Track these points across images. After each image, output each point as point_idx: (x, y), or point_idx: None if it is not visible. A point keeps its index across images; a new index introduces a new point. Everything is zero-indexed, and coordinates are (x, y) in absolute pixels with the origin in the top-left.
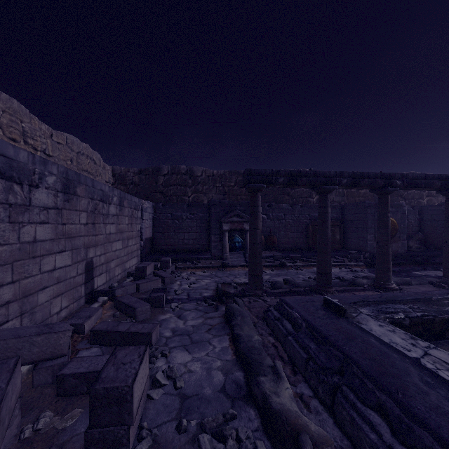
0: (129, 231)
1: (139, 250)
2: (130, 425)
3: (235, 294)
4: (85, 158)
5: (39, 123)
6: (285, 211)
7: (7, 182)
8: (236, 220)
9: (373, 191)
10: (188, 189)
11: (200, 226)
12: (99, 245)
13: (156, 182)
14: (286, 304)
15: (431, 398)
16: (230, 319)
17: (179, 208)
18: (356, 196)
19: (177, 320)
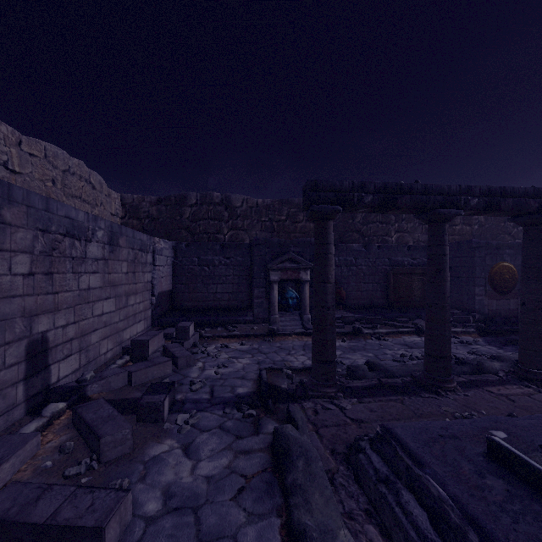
0: (130, 284)
1: (150, 310)
2: None
3: (289, 392)
4: (78, 180)
5: None
6: (356, 254)
7: None
8: (289, 267)
9: (516, 220)
10: (223, 225)
11: (238, 275)
12: (62, 308)
13: (180, 215)
14: (402, 446)
15: None
16: (282, 466)
17: (210, 250)
18: (449, 234)
19: (180, 459)
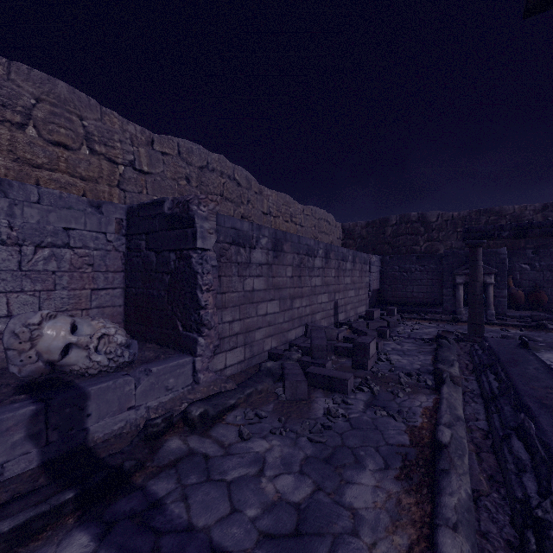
0: (359, 283)
1: (368, 300)
2: (368, 359)
3: (453, 339)
4: (323, 222)
5: (297, 205)
6: None
7: (308, 257)
8: None
9: None
10: (419, 238)
11: (431, 279)
12: (340, 291)
13: (383, 234)
14: (485, 340)
15: (527, 370)
16: (437, 348)
17: (407, 260)
18: None
19: (396, 345)
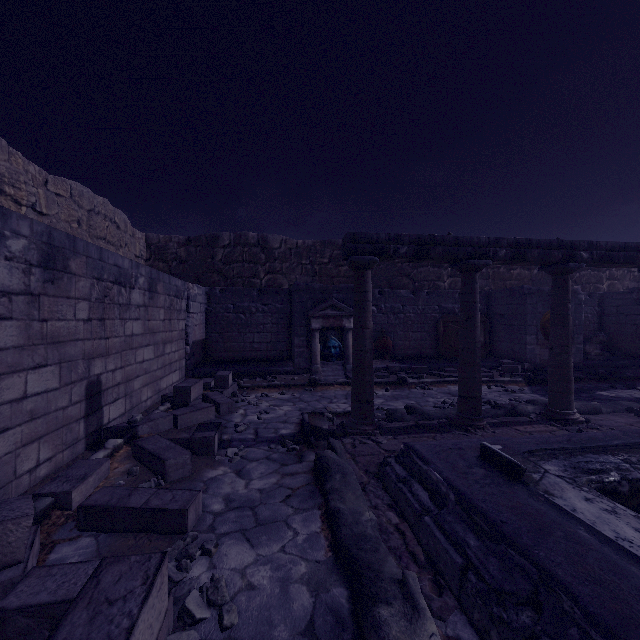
0: (166, 331)
1: (184, 360)
2: None
3: (330, 431)
4: (102, 220)
5: (25, 163)
6: (404, 300)
7: None
8: (332, 314)
9: (545, 269)
10: (260, 268)
11: (277, 323)
12: (112, 353)
13: (211, 257)
14: (417, 454)
15: None
16: (323, 479)
17: (246, 296)
18: (507, 279)
19: (234, 479)
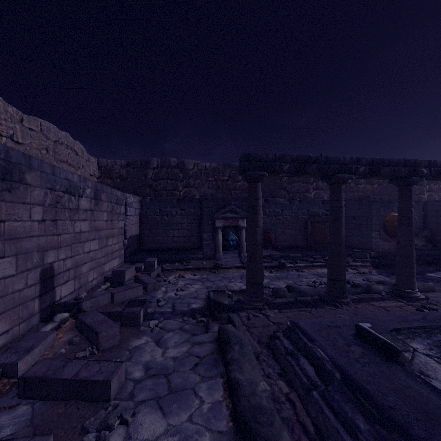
0: (108, 229)
1: (123, 250)
2: None
3: (230, 306)
4: (65, 148)
5: (5, 105)
6: (282, 206)
7: None
8: (231, 216)
9: (393, 182)
10: (179, 183)
11: (191, 223)
12: (63, 246)
13: (144, 176)
14: (302, 332)
15: None
16: (224, 349)
17: (169, 203)
18: (355, 191)
19: (154, 347)
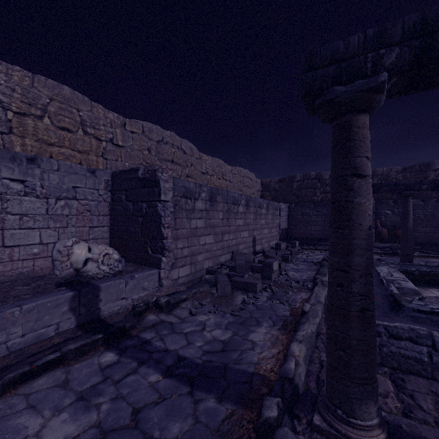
0: (272, 223)
1: (278, 236)
2: (272, 273)
3: None
4: (246, 179)
5: (227, 166)
6: (414, 206)
7: (233, 205)
8: None
9: None
10: (317, 191)
11: (324, 221)
12: (257, 229)
13: (291, 188)
14: None
15: None
16: (320, 267)
17: (307, 207)
18: None
19: (294, 266)
